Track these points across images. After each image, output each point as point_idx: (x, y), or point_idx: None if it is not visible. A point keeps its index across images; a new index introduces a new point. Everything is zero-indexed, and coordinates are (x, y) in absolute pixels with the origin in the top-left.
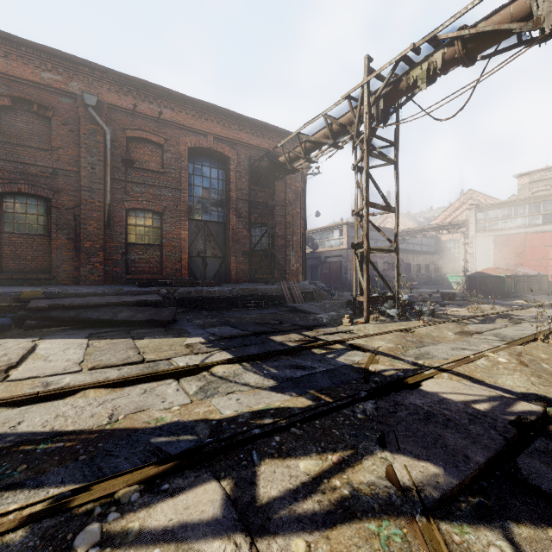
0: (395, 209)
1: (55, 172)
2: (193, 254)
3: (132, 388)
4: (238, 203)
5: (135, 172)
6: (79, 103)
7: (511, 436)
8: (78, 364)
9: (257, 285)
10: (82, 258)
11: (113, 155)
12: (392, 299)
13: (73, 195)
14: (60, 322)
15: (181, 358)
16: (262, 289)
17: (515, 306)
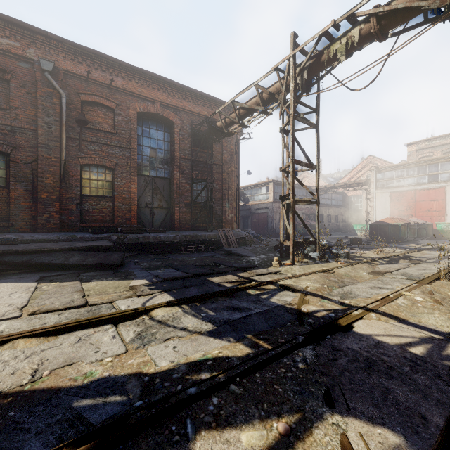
0: (316, 166)
1: (13, 129)
2: (142, 205)
3: (67, 336)
4: (181, 162)
5: (89, 132)
6: (36, 68)
7: None
8: (19, 309)
9: (198, 232)
10: (39, 208)
11: (68, 116)
12: (314, 244)
13: (31, 151)
14: (14, 266)
15: (123, 301)
16: (202, 235)
17: (411, 249)
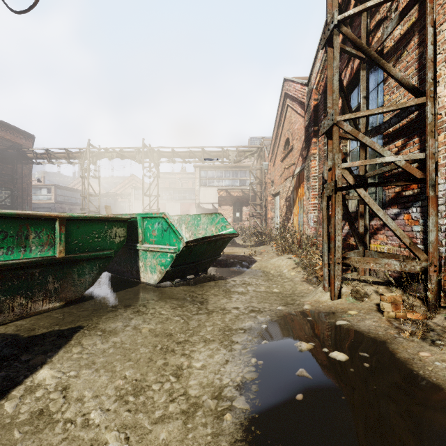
0: (99, 196)
1: None
2: None
3: None
4: None
5: None
6: None
7: None
8: None
9: None
10: None
11: None
12: None
13: None
14: None
15: None
16: None
17: None
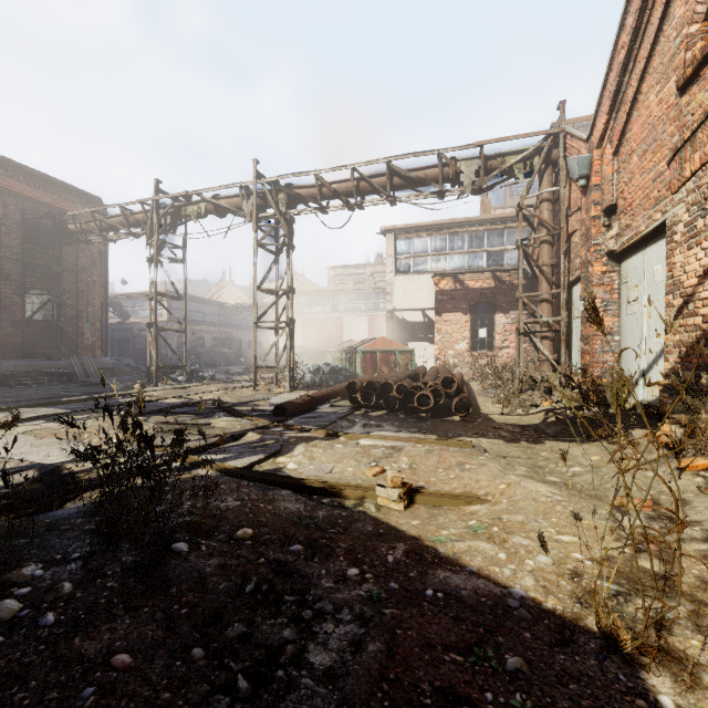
0: (184, 298)
1: None
2: None
3: None
4: (5, 263)
5: None
6: None
7: (176, 405)
8: None
9: (36, 361)
10: None
11: None
12: (181, 368)
13: None
14: None
15: None
16: (44, 365)
17: None
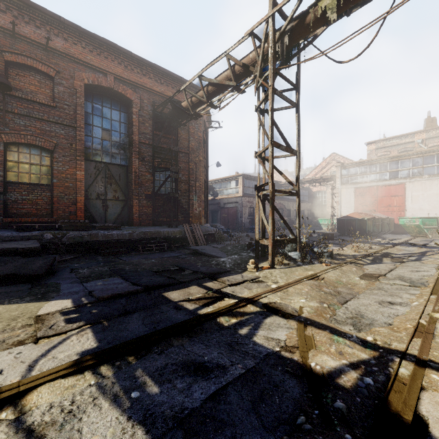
0: (297, 152)
1: None
2: (92, 197)
3: None
4: (141, 147)
5: (17, 102)
6: None
7: None
8: None
9: (160, 228)
10: None
11: None
12: (295, 242)
13: None
14: None
15: (1, 355)
16: (165, 232)
17: (384, 244)
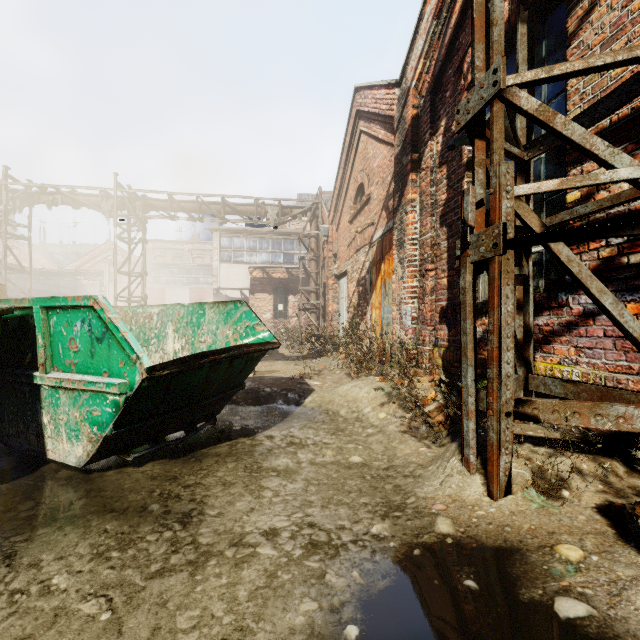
0: (29, 272)
1: None
2: None
3: None
4: None
5: None
6: None
7: None
8: None
9: None
10: None
11: None
12: None
13: None
14: None
15: None
16: None
17: None
